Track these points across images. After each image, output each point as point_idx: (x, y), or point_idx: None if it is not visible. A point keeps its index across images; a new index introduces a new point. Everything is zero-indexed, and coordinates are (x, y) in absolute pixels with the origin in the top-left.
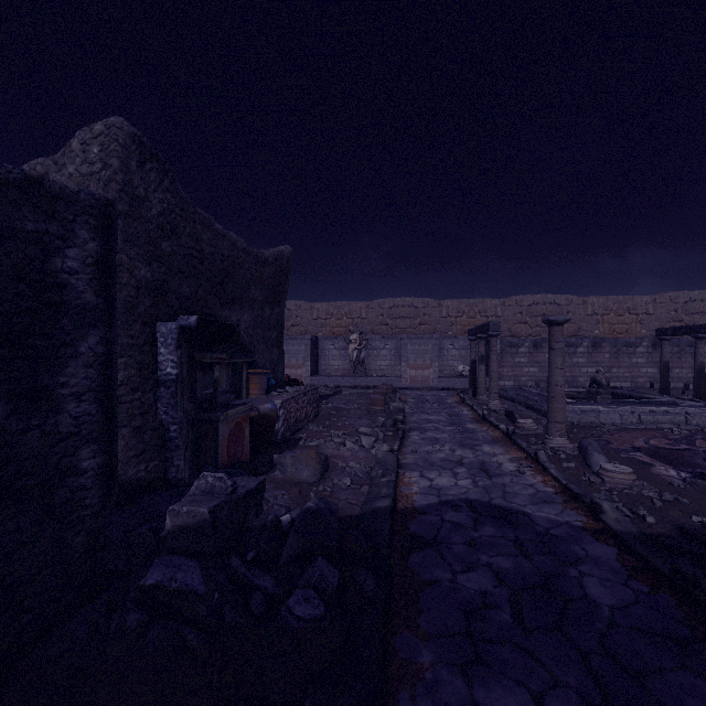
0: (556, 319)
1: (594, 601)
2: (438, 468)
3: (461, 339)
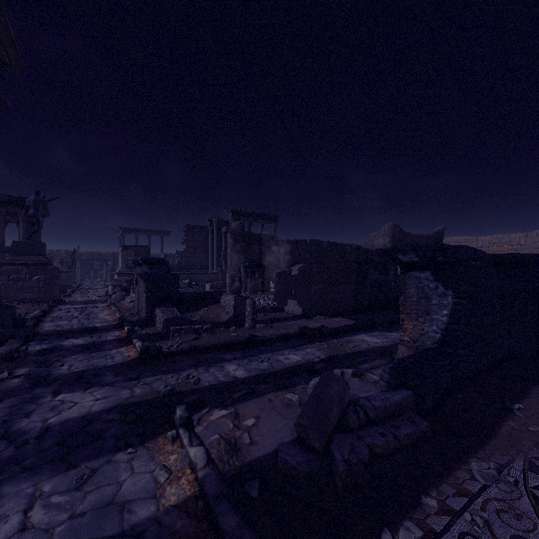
0: None
1: None
2: None
3: None
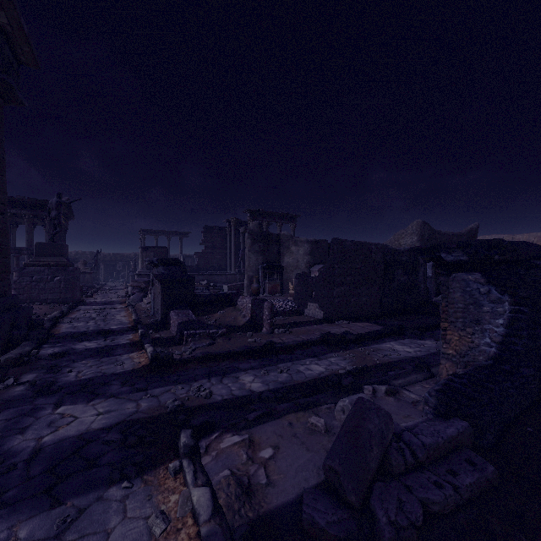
0: None
1: None
2: None
3: None
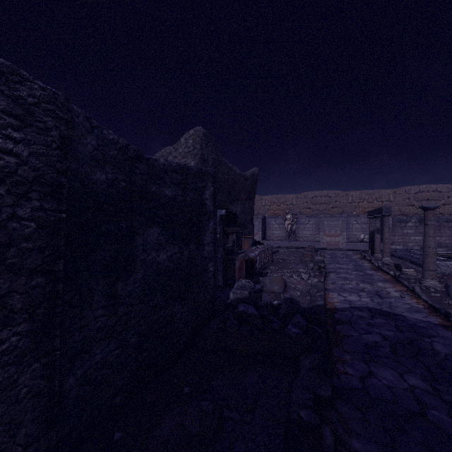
0: (429, 206)
1: (437, 351)
2: (348, 292)
3: (362, 217)
